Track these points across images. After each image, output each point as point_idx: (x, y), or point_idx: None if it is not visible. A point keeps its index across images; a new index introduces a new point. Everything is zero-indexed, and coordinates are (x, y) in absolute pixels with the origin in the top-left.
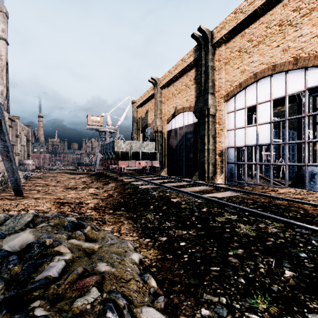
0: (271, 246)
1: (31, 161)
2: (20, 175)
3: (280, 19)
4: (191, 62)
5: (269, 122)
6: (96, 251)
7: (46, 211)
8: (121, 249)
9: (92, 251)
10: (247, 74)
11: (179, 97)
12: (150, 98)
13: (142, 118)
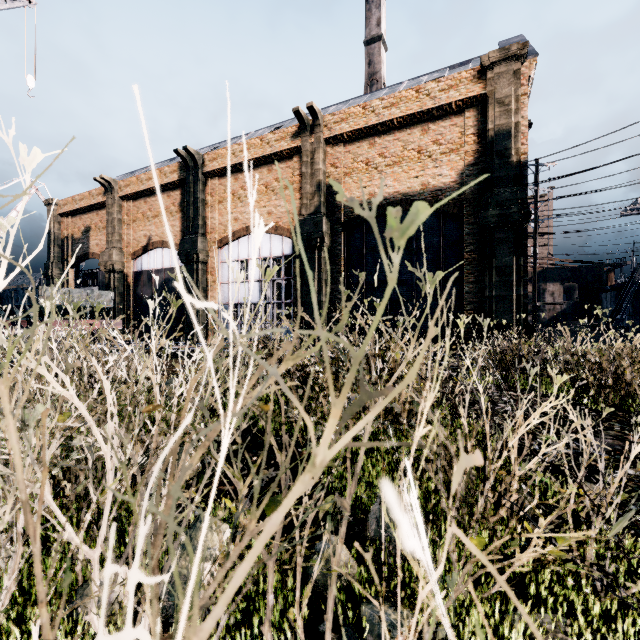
0: None
1: None
2: None
3: (266, 181)
4: (174, 181)
5: (259, 281)
6: None
7: None
8: None
9: None
10: (241, 224)
11: (155, 222)
12: (96, 206)
13: (76, 238)
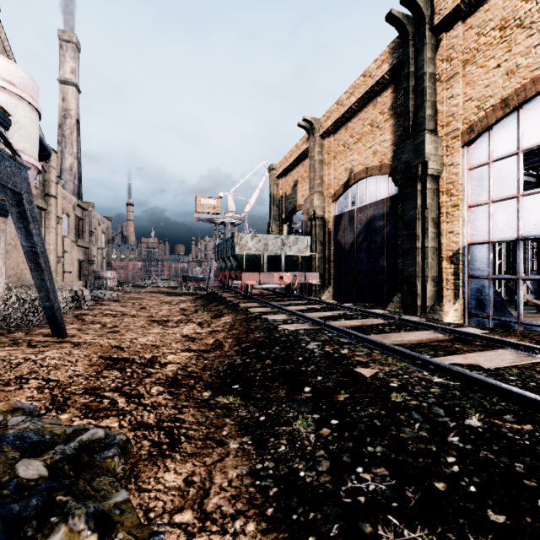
0: None
1: (110, 273)
2: (85, 295)
3: None
4: (383, 75)
5: None
6: None
7: (20, 405)
8: None
9: None
10: (524, 76)
11: (357, 148)
12: (301, 157)
13: (287, 195)
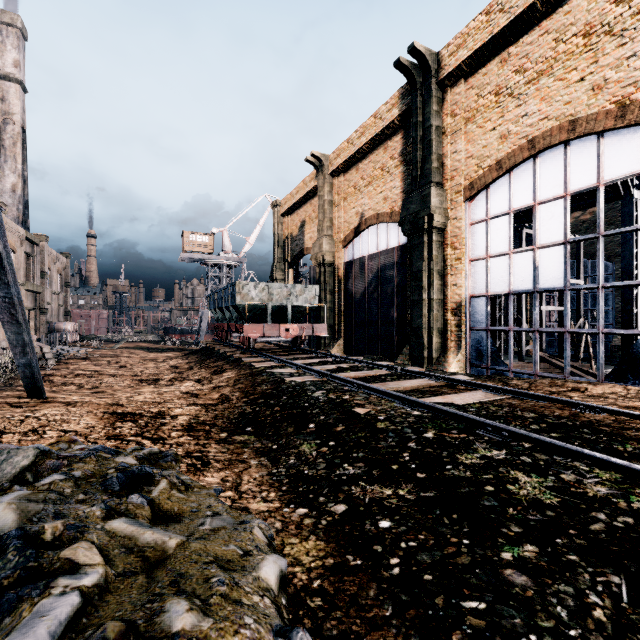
0: (604, 537)
1: (70, 324)
2: (45, 352)
3: (586, 21)
4: (393, 119)
5: (561, 243)
6: (170, 555)
7: (76, 438)
8: (236, 547)
9: (160, 554)
10: (514, 142)
11: (368, 192)
12: (309, 195)
13: (294, 236)
